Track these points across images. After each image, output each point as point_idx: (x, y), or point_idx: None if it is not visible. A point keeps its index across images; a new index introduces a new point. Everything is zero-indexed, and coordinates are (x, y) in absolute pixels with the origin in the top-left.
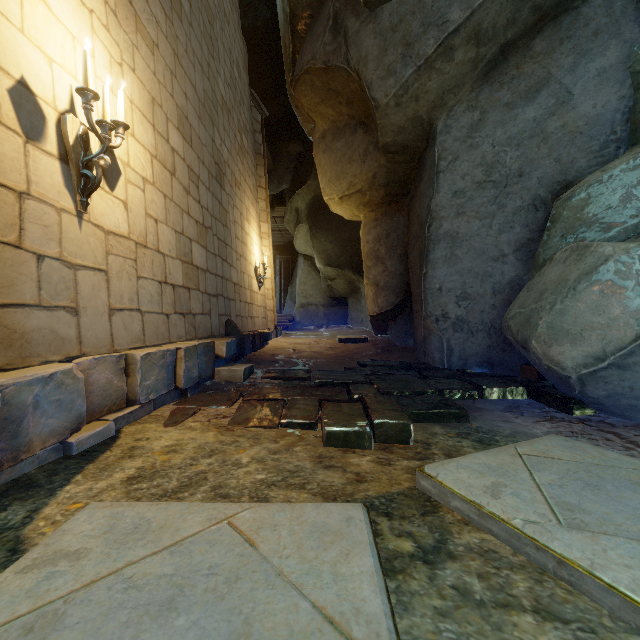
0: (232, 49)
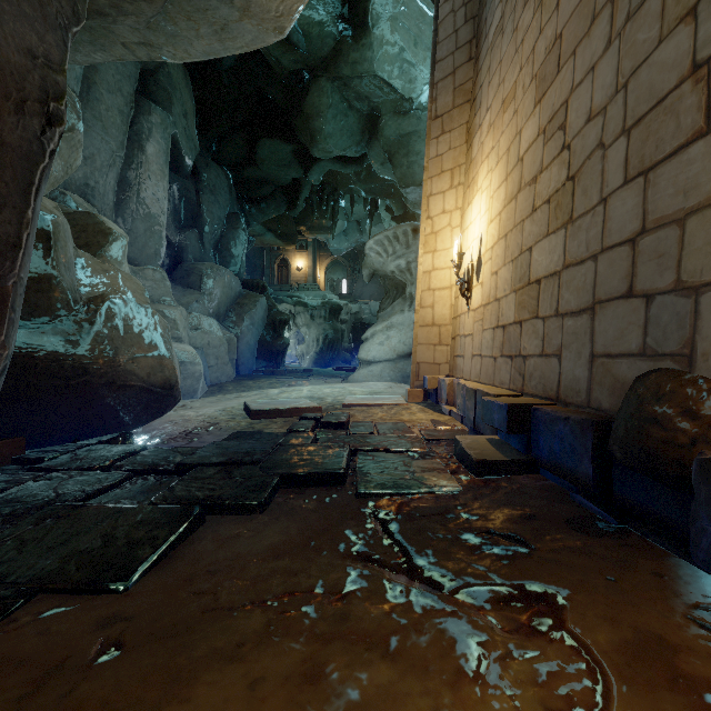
0: None
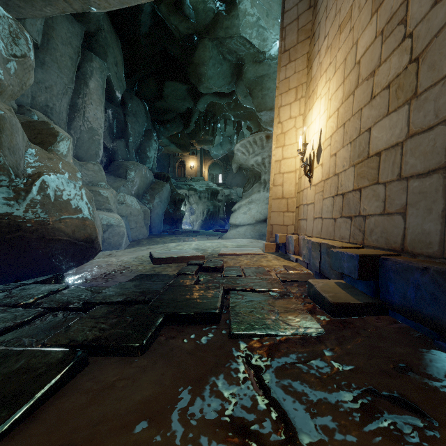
0: None
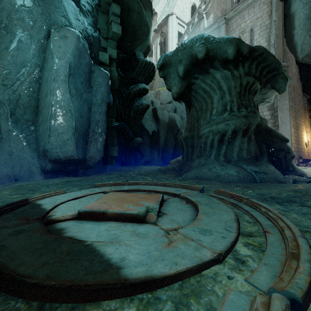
0: (298, 93)
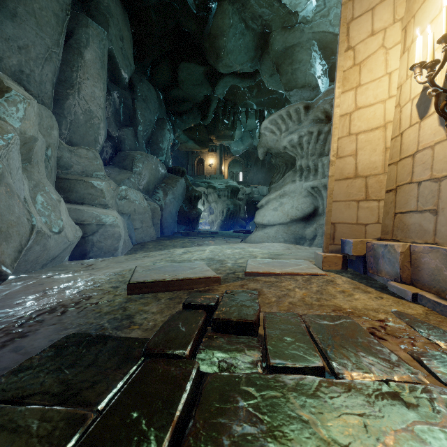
0: None
